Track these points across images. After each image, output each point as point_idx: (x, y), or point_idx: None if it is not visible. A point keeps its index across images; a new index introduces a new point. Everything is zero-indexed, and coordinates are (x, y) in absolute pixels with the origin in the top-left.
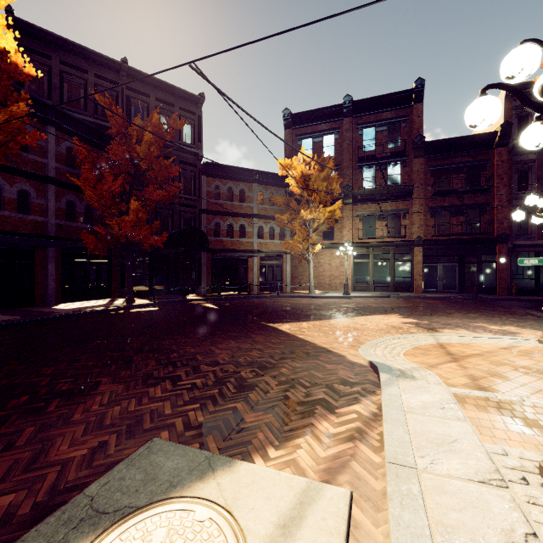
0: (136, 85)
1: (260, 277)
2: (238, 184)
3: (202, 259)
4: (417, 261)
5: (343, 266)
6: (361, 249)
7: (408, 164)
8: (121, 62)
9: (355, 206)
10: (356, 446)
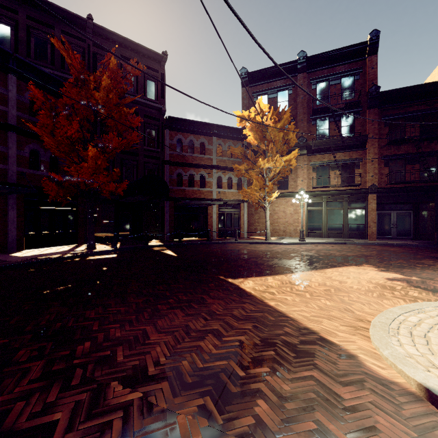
0: (101, 42)
1: (219, 224)
2: (199, 137)
3: (165, 207)
4: (371, 209)
5: (297, 214)
6: (315, 197)
7: (362, 115)
8: (86, 18)
9: (309, 157)
10: None
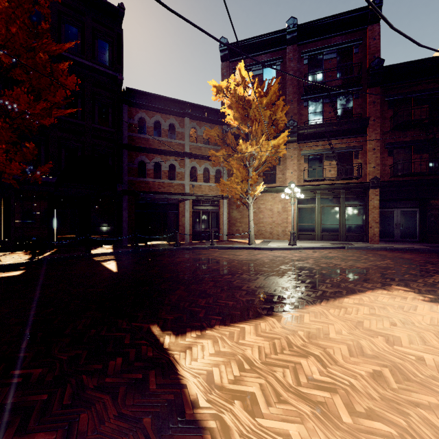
0: None
1: (194, 225)
2: (167, 118)
3: (122, 203)
4: (372, 206)
5: (286, 212)
6: (307, 192)
7: (361, 95)
8: None
9: (300, 145)
10: None
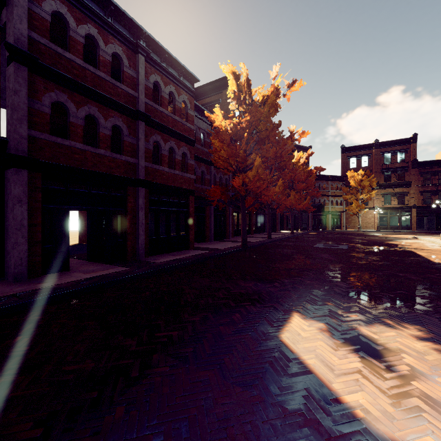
0: None
1: (331, 223)
2: (323, 182)
3: (309, 215)
4: (413, 216)
5: (373, 218)
6: (383, 210)
7: (408, 171)
8: None
9: (380, 190)
10: (418, 240)
